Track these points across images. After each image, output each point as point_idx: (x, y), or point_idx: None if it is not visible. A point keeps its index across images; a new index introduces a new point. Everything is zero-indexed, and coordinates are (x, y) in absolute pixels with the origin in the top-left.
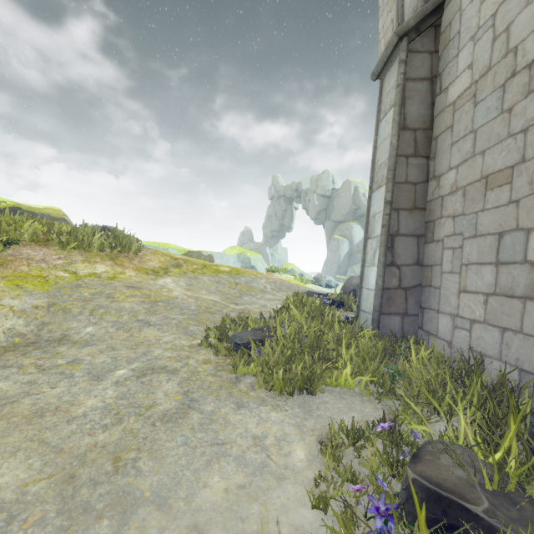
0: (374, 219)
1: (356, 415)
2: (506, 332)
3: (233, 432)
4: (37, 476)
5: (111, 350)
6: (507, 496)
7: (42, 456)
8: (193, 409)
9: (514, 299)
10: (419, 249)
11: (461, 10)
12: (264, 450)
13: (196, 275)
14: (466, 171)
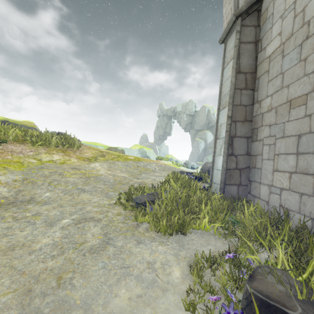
0: (220, 127)
1: (211, 248)
2: (303, 196)
3: (134, 259)
4: (6, 290)
5: (60, 207)
6: (312, 303)
7: (11, 277)
8: (109, 244)
9: (308, 175)
10: (248, 145)
11: (274, 0)
12: (154, 271)
13: (114, 161)
14: (277, 97)
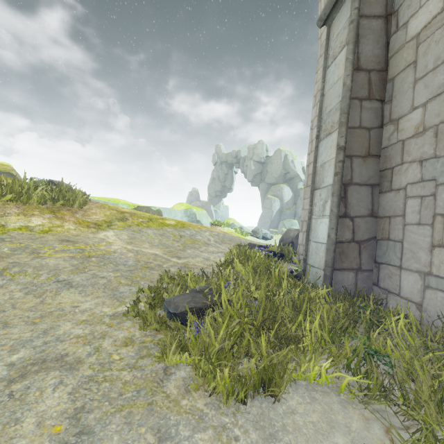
0: (322, 169)
1: (343, 441)
2: None
3: None
4: None
5: None
6: None
7: None
8: None
9: None
10: (373, 200)
11: None
12: None
13: (140, 228)
14: (439, 107)
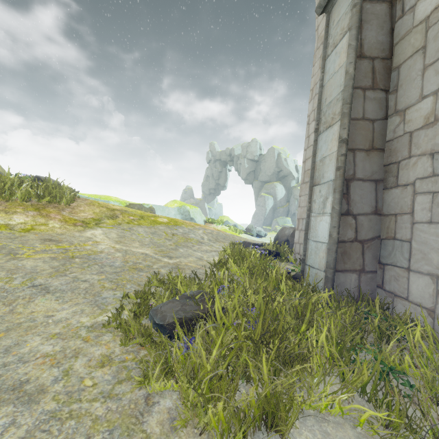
0: (322, 164)
1: None
2: None
3: None
4: None
5: None
6: None
7: None
8: None
9: None
10: (377, 196)
11: None
12: None
13: (131, 226)
14: None
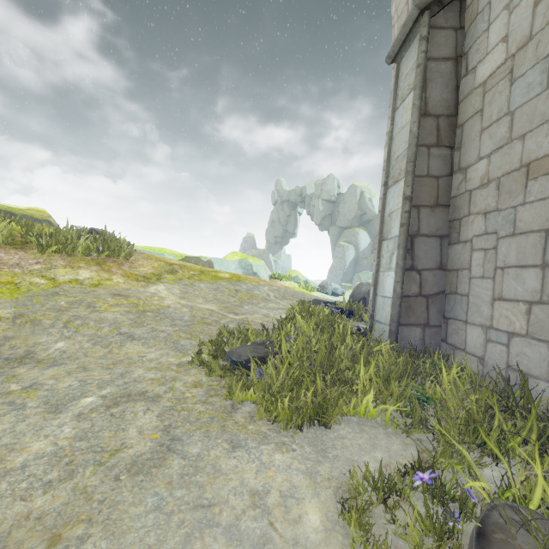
0: (390, 218)
1: (382, 456)
2: None
3: (224, 486)
4: None
5: (81, 371)
6: None
7: None
8: (173, 452)
9: None
10: (442, 252)
11: None
12: (265, 515)
13: (192, 282)
14: (501, 160)
